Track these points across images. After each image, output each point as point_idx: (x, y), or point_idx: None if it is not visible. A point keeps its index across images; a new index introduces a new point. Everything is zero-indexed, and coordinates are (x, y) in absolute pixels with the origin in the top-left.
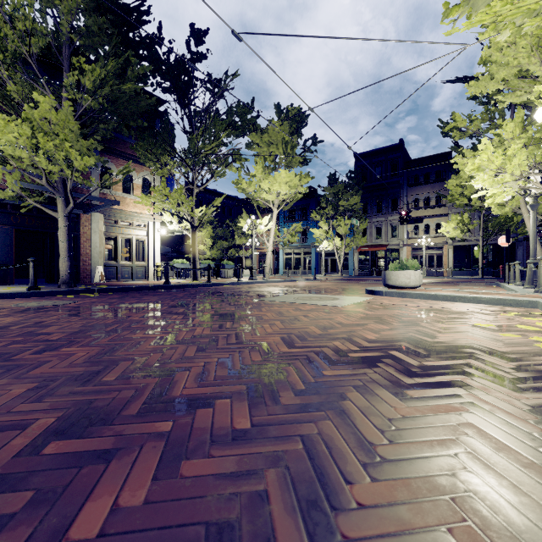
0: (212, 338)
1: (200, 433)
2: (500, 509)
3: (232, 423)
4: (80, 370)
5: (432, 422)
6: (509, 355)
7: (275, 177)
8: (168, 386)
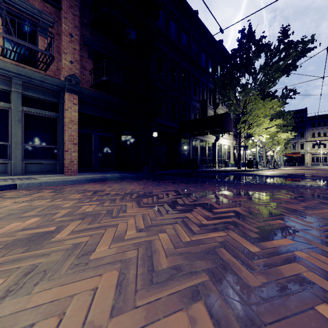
0: None
1: None
2: None
3: None
4: None
5: None
6: None
7: (284, 133)
8: None
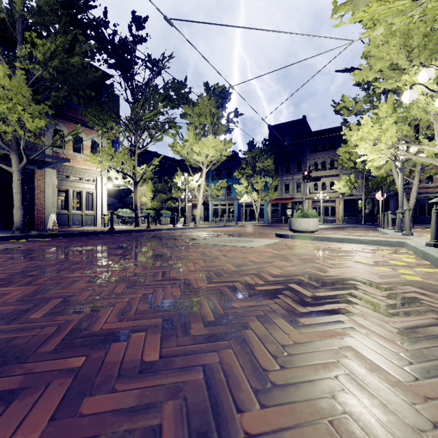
0: (142, 276)
1: (109, 367)
2: (371, 429)
3: (142, 355)
4: (10, 309)
5: (318, 346)
6: (382, 285)
7: (204, 142)
8: (90, 322)
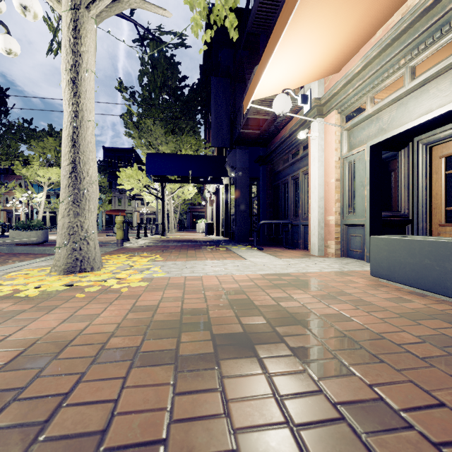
0: None
1: None
2: None
3: None
4: None
5: None
6: None
7: (49, 169)
8: None
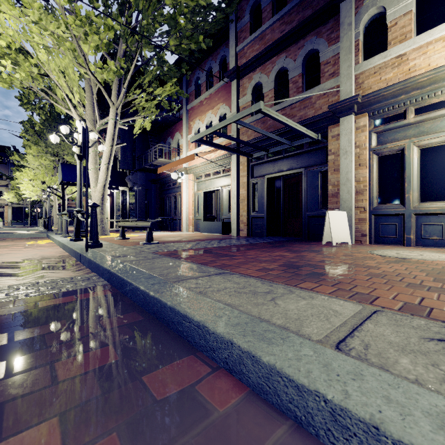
0: None
1: None
2: None
3: None
4: None
5: None
6: None
7: None
8: None
